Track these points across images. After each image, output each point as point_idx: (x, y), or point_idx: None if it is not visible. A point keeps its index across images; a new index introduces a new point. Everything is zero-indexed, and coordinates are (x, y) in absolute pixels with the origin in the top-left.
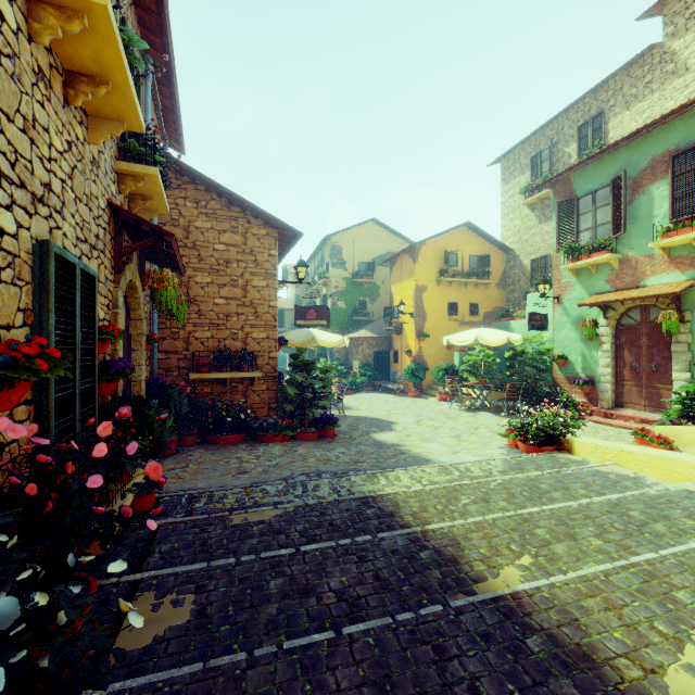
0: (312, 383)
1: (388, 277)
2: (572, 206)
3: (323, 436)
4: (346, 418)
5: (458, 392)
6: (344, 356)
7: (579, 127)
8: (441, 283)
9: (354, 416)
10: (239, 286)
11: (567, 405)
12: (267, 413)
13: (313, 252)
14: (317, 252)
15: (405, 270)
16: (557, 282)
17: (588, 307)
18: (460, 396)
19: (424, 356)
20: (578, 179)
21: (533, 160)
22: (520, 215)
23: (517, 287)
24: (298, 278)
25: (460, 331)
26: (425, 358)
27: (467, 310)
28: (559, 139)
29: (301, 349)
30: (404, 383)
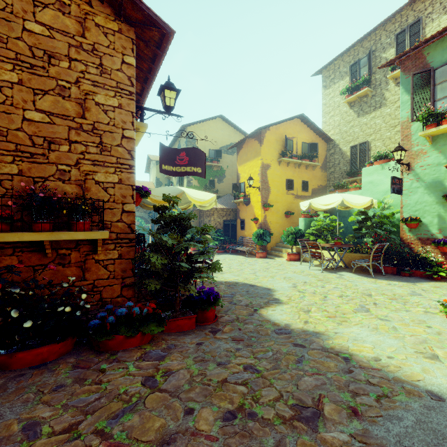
0: (186, 248)
1: (231, 163)
2: (426, 78)
3: (201, 320)
4: (217, 285)
5: (320, 254)
6: (197, 225)
7: (396, 35)
8: (281, 163)
9: (224, 282)
10: (72, 97)
11: (429, 265)
12: (119, 292)
13: (171, 142)
14: (174, 142)
15: (251, 152)
16: (407, 151)
17: (446, 171)
18: (322, 258)
19: (268, 223)
20: (433, 52)
21: (352, 67)
22: (340, 112)
23: (337, 169)
24: (164, 106)
25: (295, 203)
26: (269, 225)
27: (300, 186)
28: (377, 47)
29: (170, 197)
30: (252, 246)
